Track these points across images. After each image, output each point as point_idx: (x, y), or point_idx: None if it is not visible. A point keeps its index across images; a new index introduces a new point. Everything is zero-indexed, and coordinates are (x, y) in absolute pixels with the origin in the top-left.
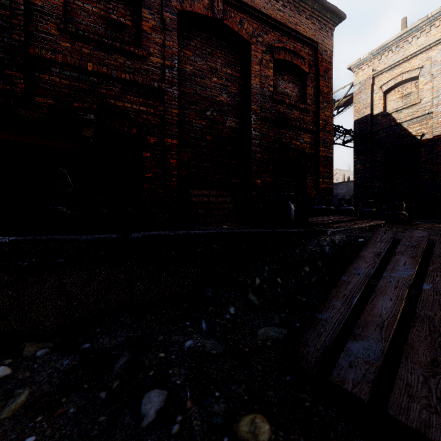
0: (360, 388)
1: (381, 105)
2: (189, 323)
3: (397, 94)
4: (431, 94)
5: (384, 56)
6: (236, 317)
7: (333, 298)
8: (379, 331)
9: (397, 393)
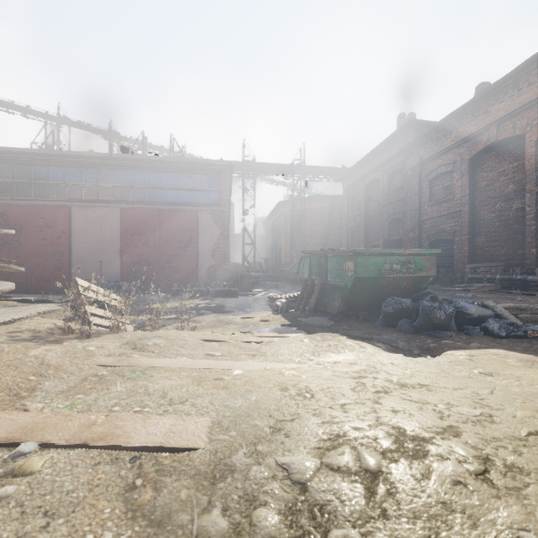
0: None
1: None
2: None
3: None
4: None
5: None
6: None
7: None
8: None
9: None
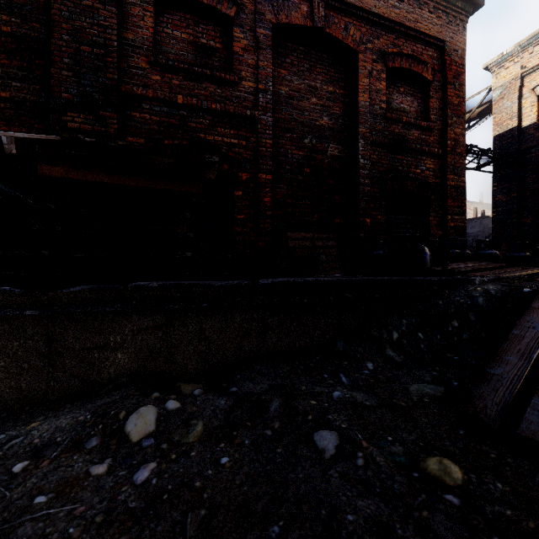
0: None
1: (533, 114)
2: (326, 376)
3: None
4: None
5: (538, 47)
6: (376, 373)
7: (505, 352)
8: None
9: None
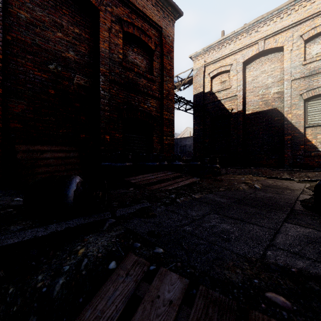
0: None
1: (209, 86)
2: None
3: (218, 80)
4: (236, 83)
5: (211, 53)
6: None
7: None
8: None
9: None
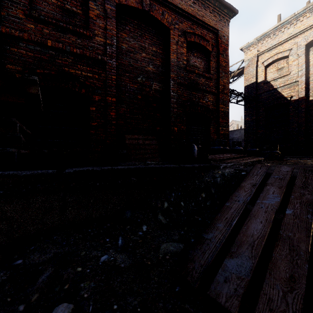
0: (231, 302)
1: (263, 76)
2: (108, 240)
3: (274, 67)
4: (297, 68)
5: (265, 41)
6: (147, 233)
7: (218, 220)
8: (250, 249)
9: (260, 307)
